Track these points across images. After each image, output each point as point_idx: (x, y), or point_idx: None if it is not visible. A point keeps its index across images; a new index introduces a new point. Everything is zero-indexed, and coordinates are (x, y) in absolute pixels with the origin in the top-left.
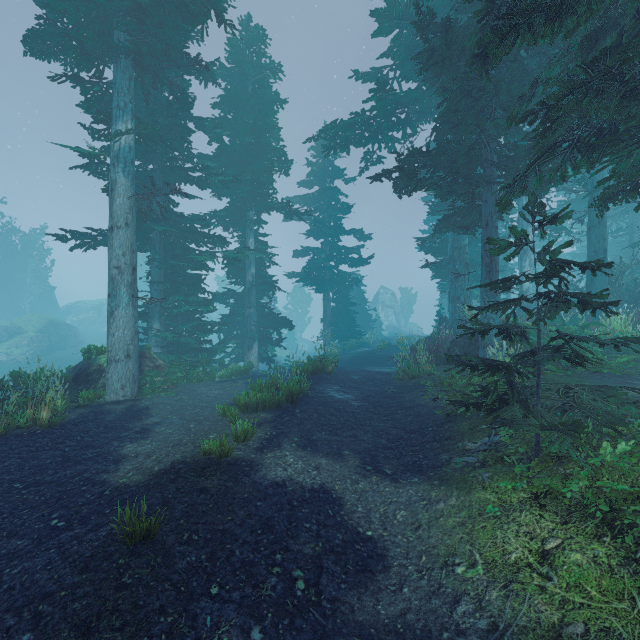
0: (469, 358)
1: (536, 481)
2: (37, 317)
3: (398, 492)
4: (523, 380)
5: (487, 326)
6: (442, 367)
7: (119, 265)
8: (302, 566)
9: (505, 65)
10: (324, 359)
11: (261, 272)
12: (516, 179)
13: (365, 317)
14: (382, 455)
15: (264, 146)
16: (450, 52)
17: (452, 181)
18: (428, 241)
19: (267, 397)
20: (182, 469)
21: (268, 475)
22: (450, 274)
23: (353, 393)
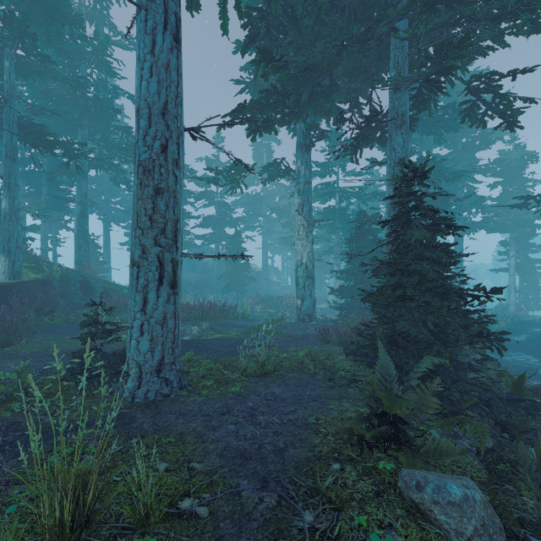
0: None
1: None
2: None
3: None
4: None
5: None
6: None
7: (511, 284)
8: (538, 326)
9: None
10: None
11: None
12: None
13: None
14: None
15: None
16: None
17: None
18: None
19: None
20: (525, 320)
21: (540, 323)
22: None
23: None
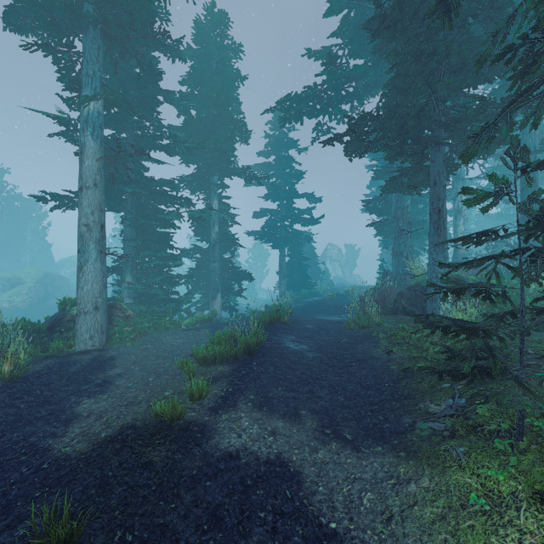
0: (438, 319)
1: (538, 476)
2: (35, 270)
3: (361, 465)
4: (506, 347)
5: (460, 285)
6: (389, 317)
7: (88, 223)
8: None
9: (453, 31)
10: (280, 310)
11: (224, 230)
12: (484, 128)
13: (315, 270)
14: (340, 415)
15: (226, 118)
16: (402, 15)
17: (402, 142)
18: (372, 203)
19: (225, 350)
20: (130, 436)
21: (221, 443)
22: (394, 232)
23: (307, 343)
